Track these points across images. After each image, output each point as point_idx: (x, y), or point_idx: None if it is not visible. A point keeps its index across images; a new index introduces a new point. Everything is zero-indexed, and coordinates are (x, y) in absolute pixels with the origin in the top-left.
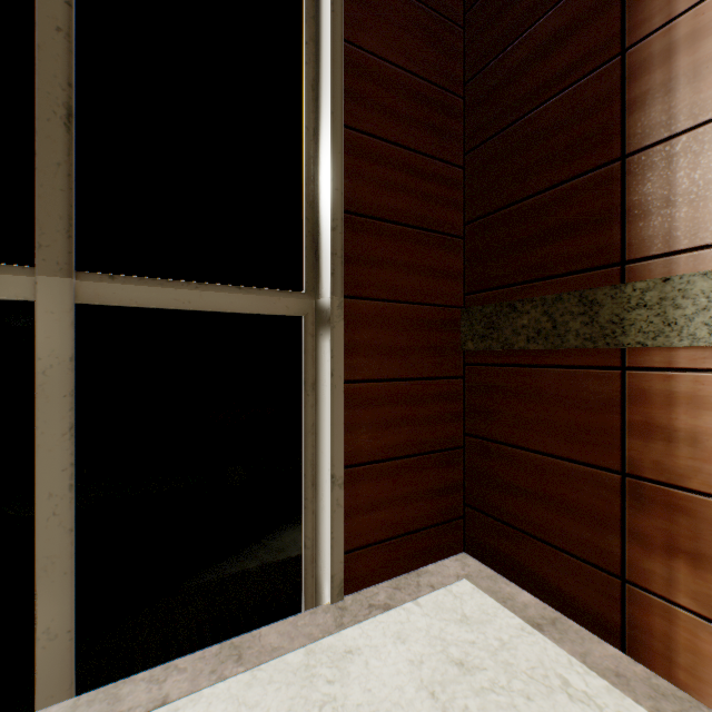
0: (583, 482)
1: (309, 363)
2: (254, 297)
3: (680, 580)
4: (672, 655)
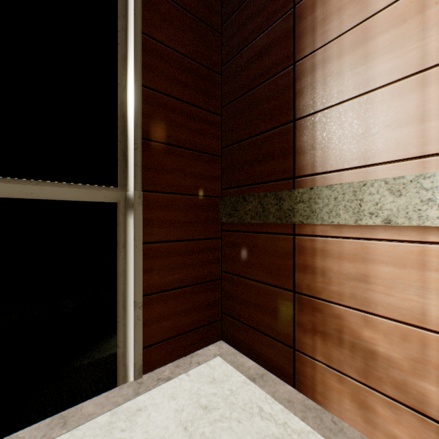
0: (277, 297)
1: (121, 231)
2: (81, 190)
3: (318, 347)
4: (315, 387)
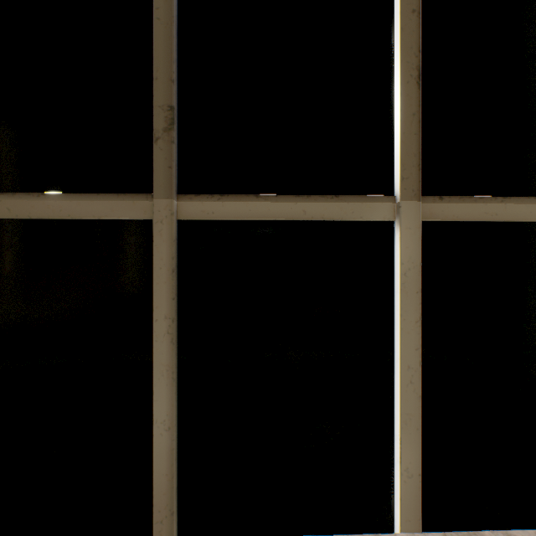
0: None
1: None
2: None
3: None
4: None
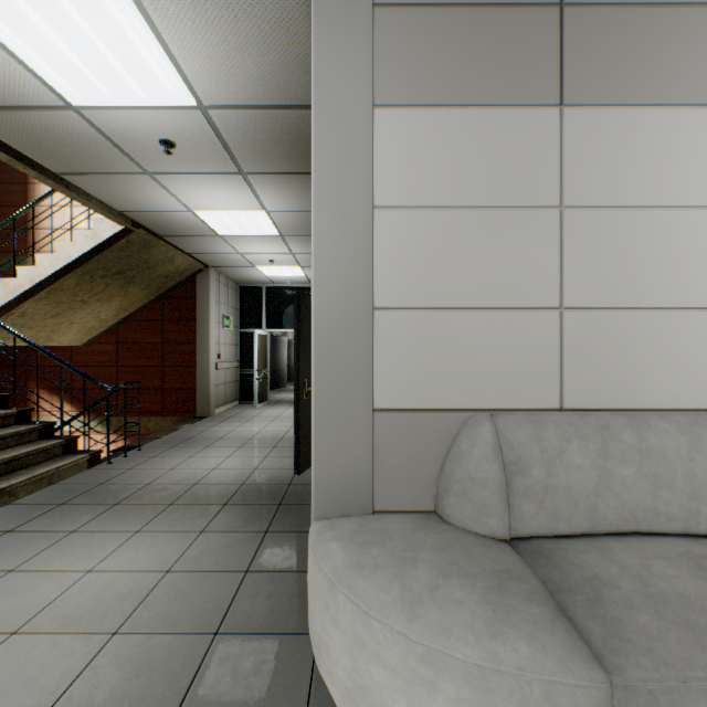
0: None
1: None
2: None
3: None
4: None
